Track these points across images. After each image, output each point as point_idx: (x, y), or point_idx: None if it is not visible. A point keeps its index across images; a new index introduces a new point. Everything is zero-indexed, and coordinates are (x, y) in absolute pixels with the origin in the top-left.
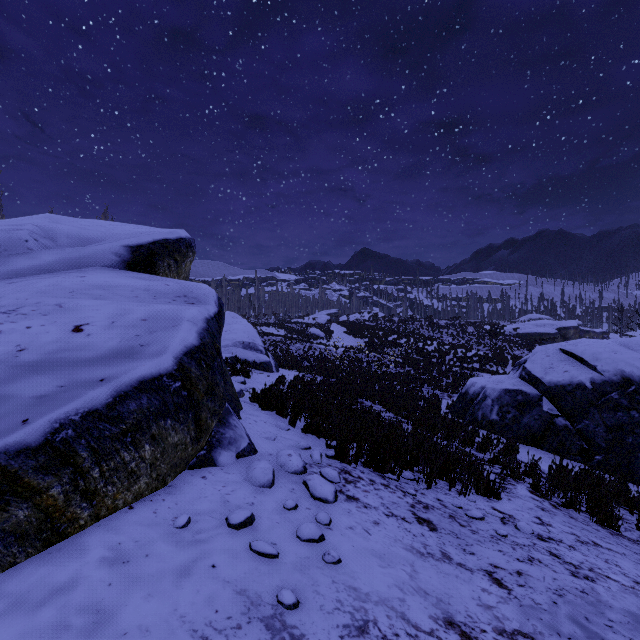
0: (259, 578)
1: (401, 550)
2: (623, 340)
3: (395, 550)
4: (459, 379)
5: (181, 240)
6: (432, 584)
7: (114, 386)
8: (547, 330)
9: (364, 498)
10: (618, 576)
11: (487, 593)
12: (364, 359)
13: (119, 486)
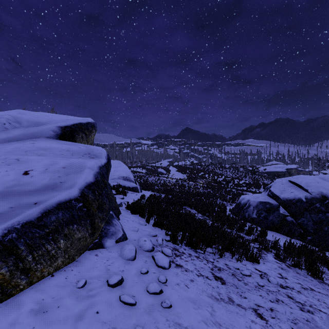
0: (124, 319)
1: (206, 297)
2: (322, 176)
3: (202, 297)
4: (236, 195)
5: (89, 123)
6: (223, 319)
7: (42, 207)
8: (281, 170)
9: (185, 265)
10: (325, 309)
11: (254, 323)
12: (186, 185)
13: (44, 264)
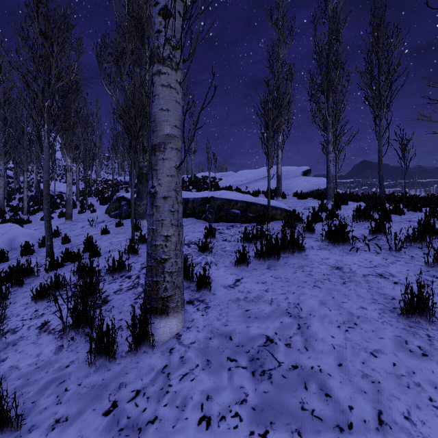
0: None
1: None
2: None
3: None
4: None
5: (310, 169)
6: None
7: None
8: None
9: None
10: None
11: None
12: None
13: None
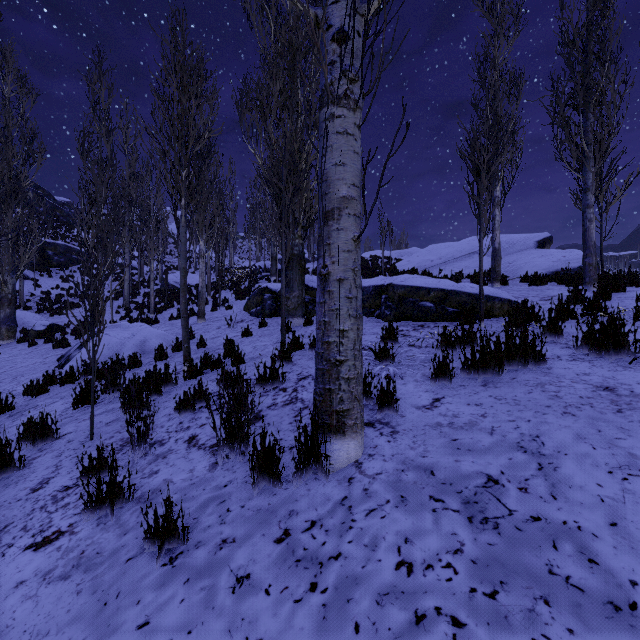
0: None
1: None
2: None
3: None
4: None
5: (551, 237)
6: None
7: None
8: None
9: None
10: None
11: None
12: None
13: None
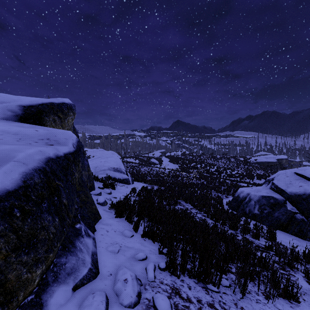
0: None
1: None
2: None
3: None
4: (230, 187)
5: (63, 104)
6: None
7: None
8: (271, 160)
9: None
10: None
11: None
12: (179, 175)
13: None
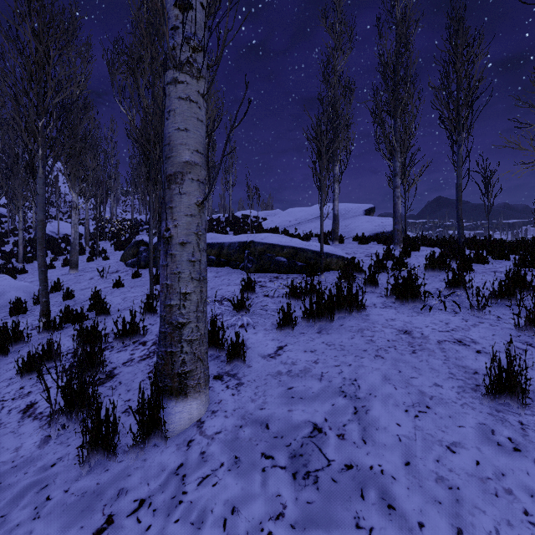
0: None
1: None
2: None
3: None
4: None
5: (374, 207)
6: None
7: None
8: None
9: None
10: None
11: None
12: None
13: None
